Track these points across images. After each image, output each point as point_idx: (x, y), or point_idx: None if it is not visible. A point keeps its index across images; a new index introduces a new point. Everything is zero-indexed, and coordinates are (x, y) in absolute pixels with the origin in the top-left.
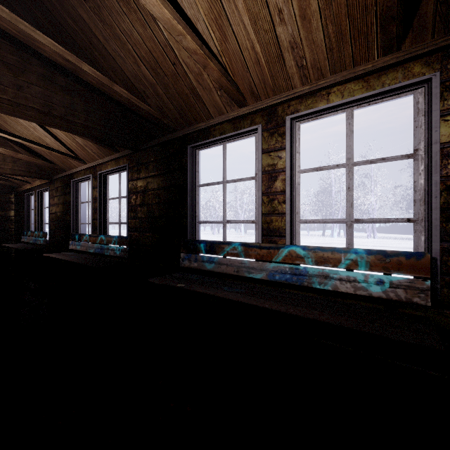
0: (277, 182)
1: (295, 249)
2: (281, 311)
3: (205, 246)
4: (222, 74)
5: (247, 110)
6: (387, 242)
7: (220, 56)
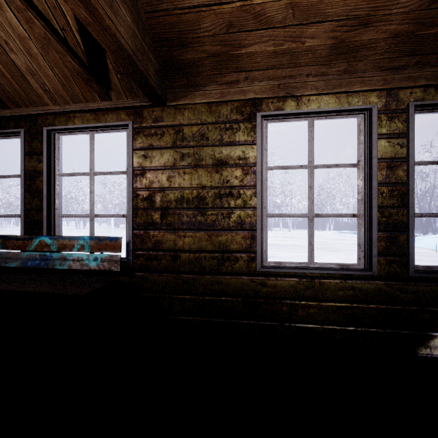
0: (37, 182)
1: (45, 239)
2: None
3: None
4: None
5: (10, 113)
6: None
7: None
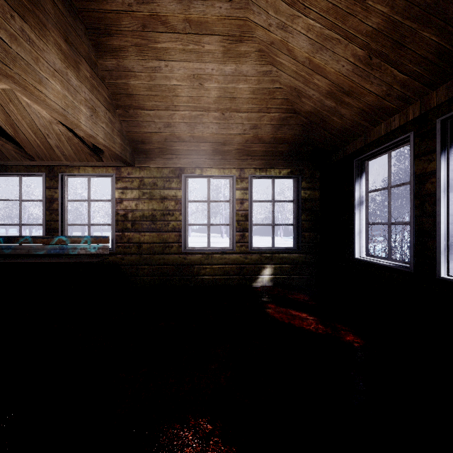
0: (54, 205)
1: (62, 238)
2: (46, 262)
3: (4, 239)
4: (16, 148)
5: (36, 163)
6: (194, 239)
7: (14, 137)
